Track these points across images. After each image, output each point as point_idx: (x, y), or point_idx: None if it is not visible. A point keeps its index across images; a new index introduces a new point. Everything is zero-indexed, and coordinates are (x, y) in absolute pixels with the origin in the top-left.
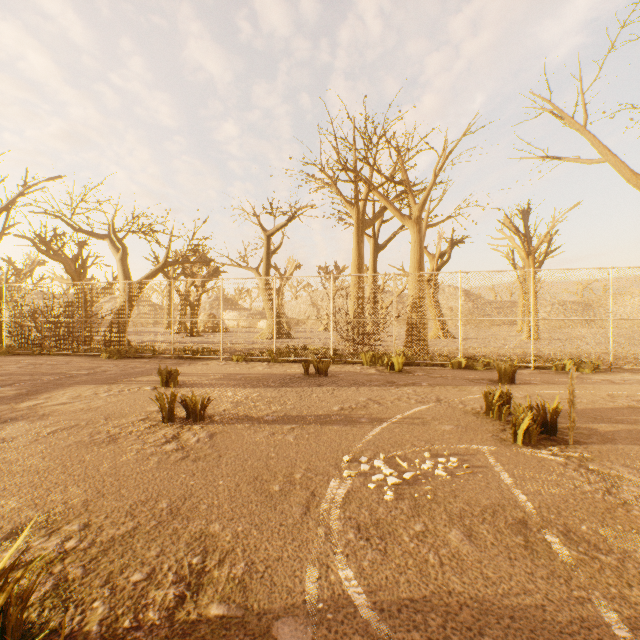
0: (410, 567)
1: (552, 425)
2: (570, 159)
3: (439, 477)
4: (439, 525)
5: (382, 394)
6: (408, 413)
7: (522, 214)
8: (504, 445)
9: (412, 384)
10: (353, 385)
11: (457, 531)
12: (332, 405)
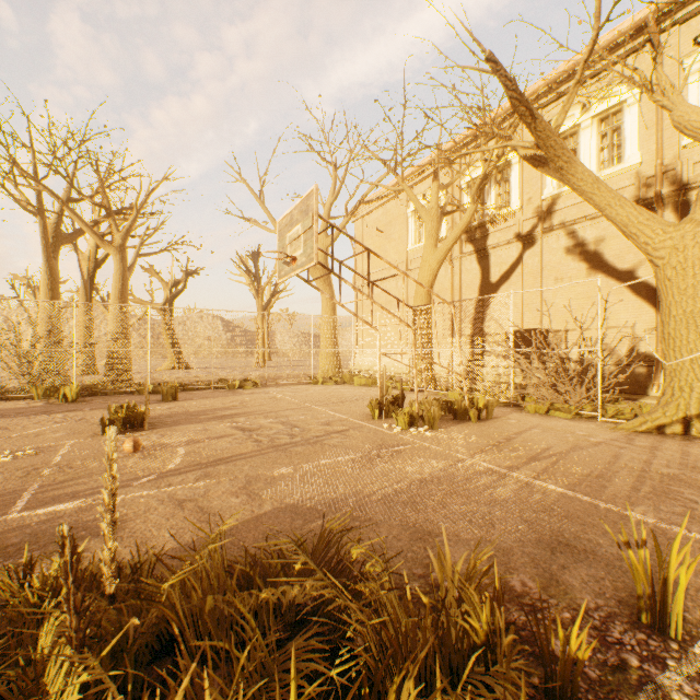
0: None
1: (143, 421)
2: (258, 224)
3: (2, 462)
4: None
5: (22, 422)
6: (32, 431)
7: (253, 256)
8: (93, 437)
9: (73, 410)
10: None
11: None
12: None
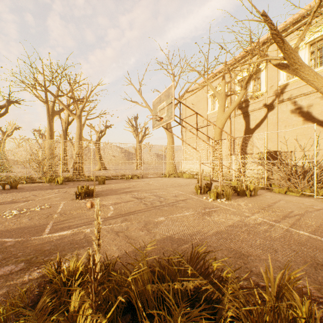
0: (2, 227)
1: (92, 193)
2: (138, 104)
3: (36, 210)
4: (23, 219)
5: (41, 192)
6: (46, 197)
7: (135, 119)
8: (72, 200)
9: (61, 188)
10: (29, 191)
11: (28, 219)
12: (9, 199)
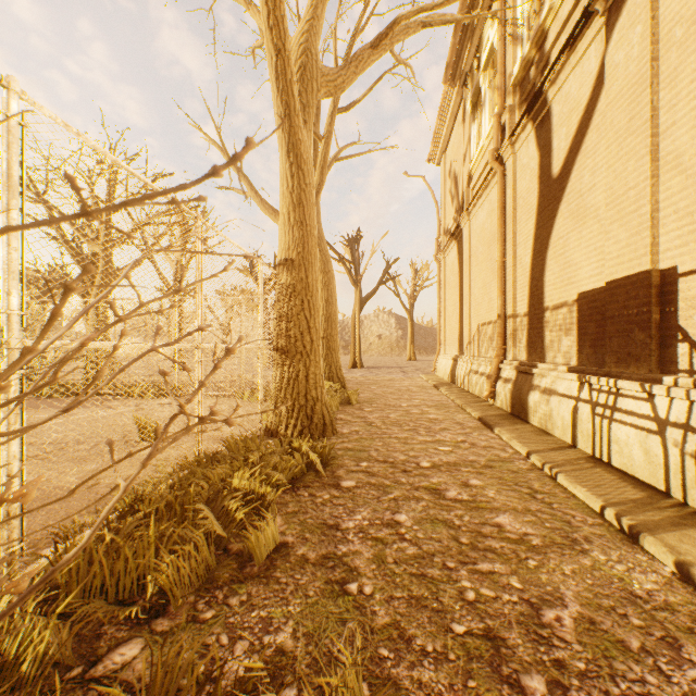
0: None
1: None
2: (239, 191)
3: None
4: None
5: None
6: None
7: (350, 241)
8: None
9: None
10: None
11: None
12: None
